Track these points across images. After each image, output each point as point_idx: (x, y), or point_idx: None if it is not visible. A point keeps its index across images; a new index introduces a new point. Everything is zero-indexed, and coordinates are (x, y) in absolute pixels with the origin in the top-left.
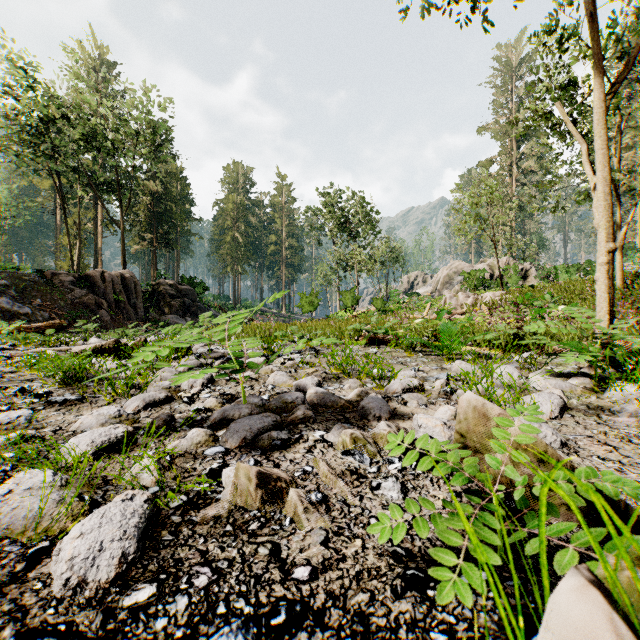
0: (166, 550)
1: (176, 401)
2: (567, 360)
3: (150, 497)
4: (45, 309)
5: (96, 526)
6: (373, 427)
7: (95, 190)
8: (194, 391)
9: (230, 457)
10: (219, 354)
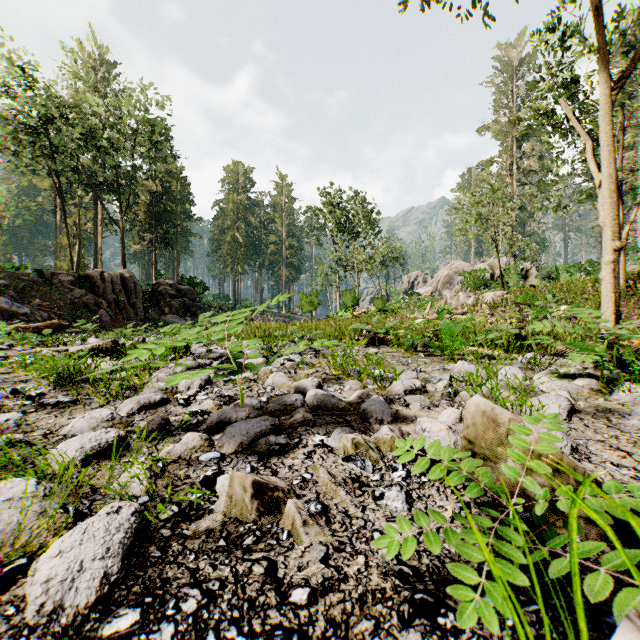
0: (153, 568)
1: (172, 403)
2: (573, 361)
3: (138, 509)
4: (44, 309)
5: (77, 543)
6: (375, 431)
7: (95, 190)
8: (191, 393)
9: (226, 463)
10: (218, 354)
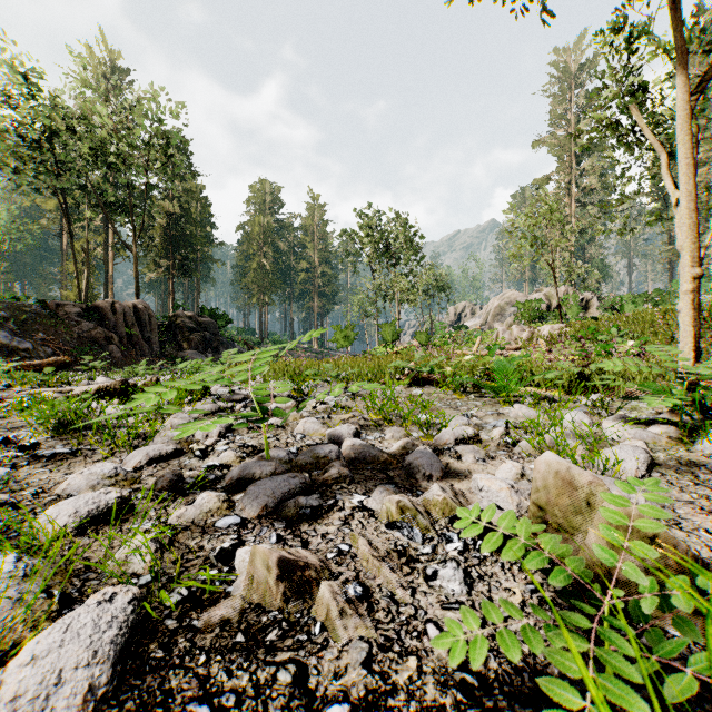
0: (153, 674)
1: (187, 455)
2: (650, 405)
3: (137, 595)
4: (48, 344)
5: (56, 645)
6: (423, 489)
7: (105, 211)
8: (209, 442)
9: (247, 531)
10: (241, 396)
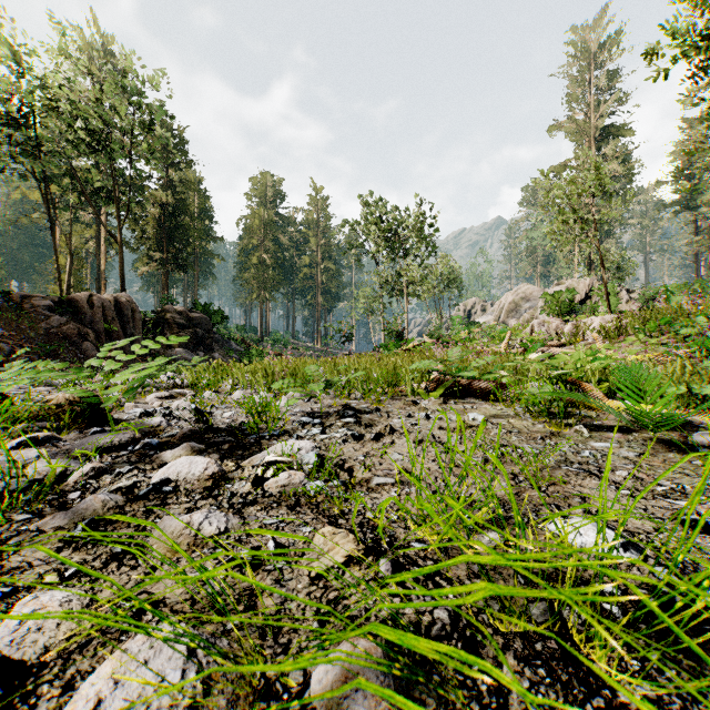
0: None
1: None
2: None
3: None
4: (7, 341)
5: None
6: None
7: (87, 197)
8: None
9: None
10: (126, 435)
